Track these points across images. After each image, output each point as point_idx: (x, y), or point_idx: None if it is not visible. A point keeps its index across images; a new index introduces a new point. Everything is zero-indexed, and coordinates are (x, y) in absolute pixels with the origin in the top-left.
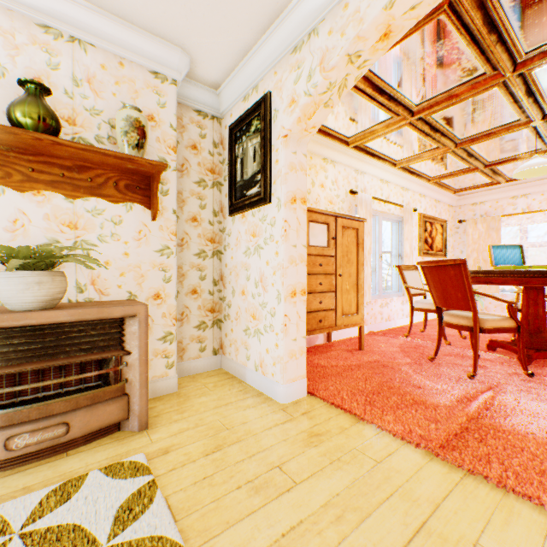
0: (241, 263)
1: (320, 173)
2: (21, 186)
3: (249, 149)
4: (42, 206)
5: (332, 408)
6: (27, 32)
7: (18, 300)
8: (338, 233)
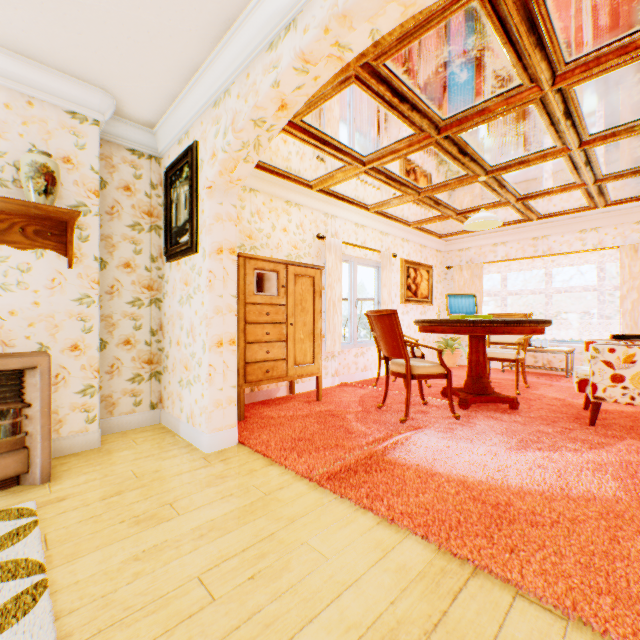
0: (177, 312)
1: (282, 216)
2: None
3: (182, 195)
4: None
5: (254, 454)
6: None
7: None
8: (290, 281)
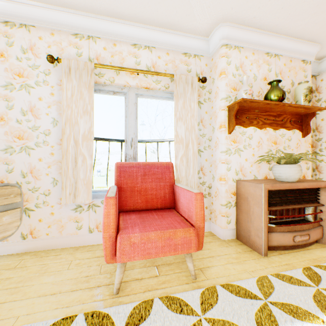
0: None
1: None
2: (261, 127)
3: None
4: (265, 135)
5: None
6: (261, 58)
7: (292, 177)
8: None
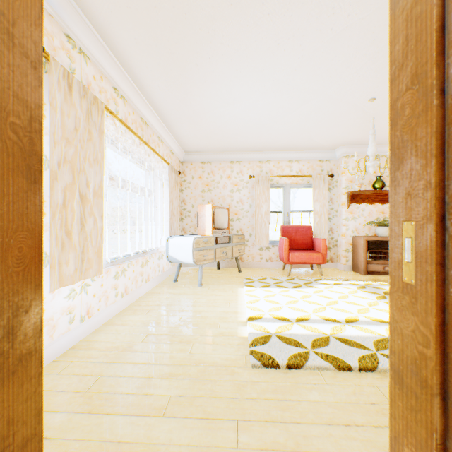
0: None
1: None
2: (371, 203)
3: None
4: (375, 208)
5: None
6: None
7: (384, 234)
8: None
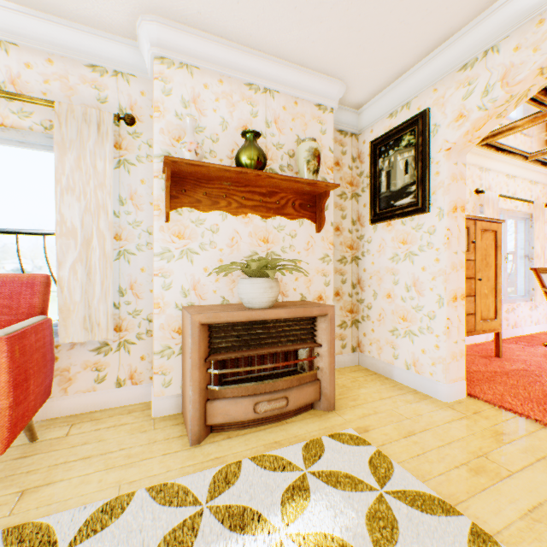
0: (385, 268)
1: None
2: (236, 212)
3: (399, 162)
4: (247, 226)
5: (502, 411)
6: (239, 92)
7: (258, 300)
8: (476, 237)
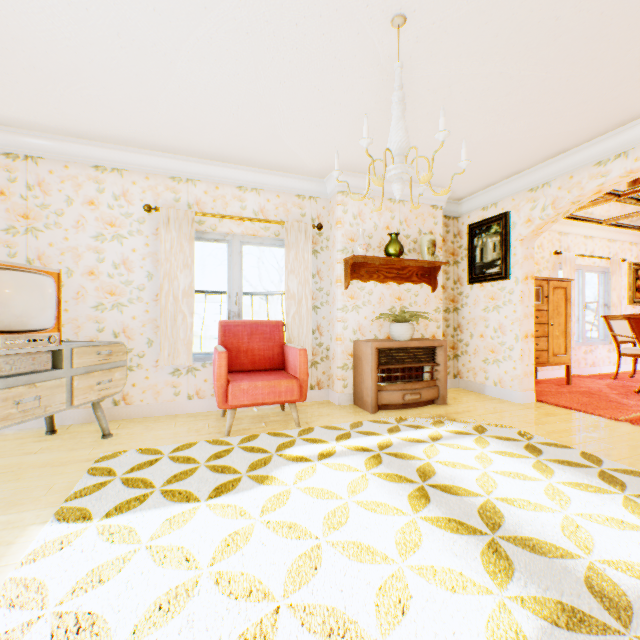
0: (479, 317)
1: None
2: (382, 281)
3: (489, 243)
4: (388, 290)
5: (555, 407)
6: (384, 205)
7: (404, 336)
8: (549, 293)
